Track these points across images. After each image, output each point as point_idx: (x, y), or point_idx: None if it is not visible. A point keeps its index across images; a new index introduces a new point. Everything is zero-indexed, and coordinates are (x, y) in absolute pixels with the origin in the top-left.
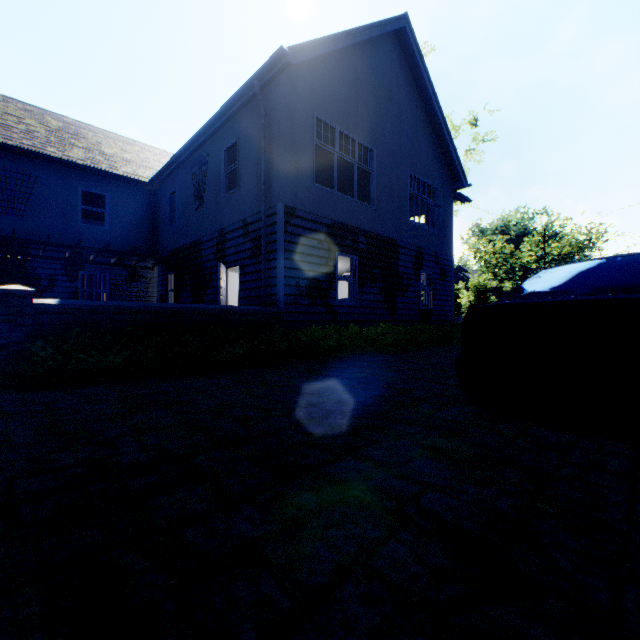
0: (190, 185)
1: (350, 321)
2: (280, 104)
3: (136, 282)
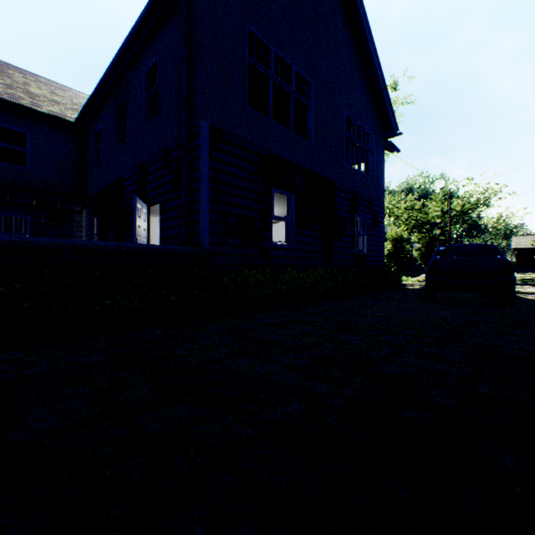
0: (113, 119)
1: (286, 265)
2: (204, 0)
3: (62, 226)
